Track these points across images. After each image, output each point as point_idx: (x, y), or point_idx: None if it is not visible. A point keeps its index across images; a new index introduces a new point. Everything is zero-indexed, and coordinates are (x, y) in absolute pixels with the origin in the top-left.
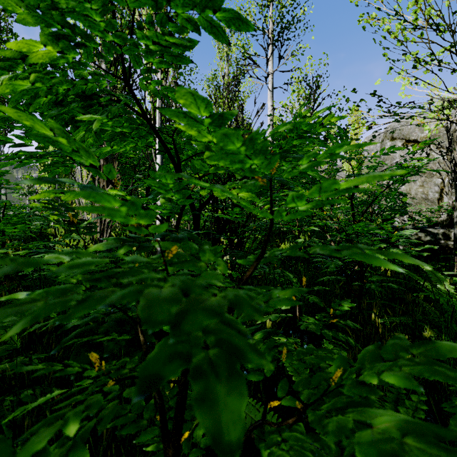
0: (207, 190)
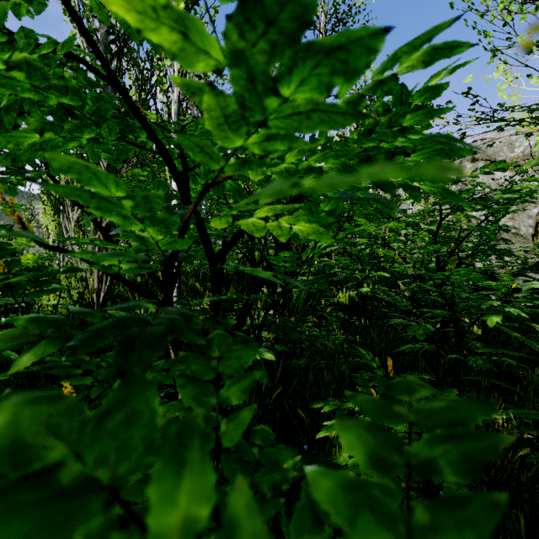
0: (226, 217)
